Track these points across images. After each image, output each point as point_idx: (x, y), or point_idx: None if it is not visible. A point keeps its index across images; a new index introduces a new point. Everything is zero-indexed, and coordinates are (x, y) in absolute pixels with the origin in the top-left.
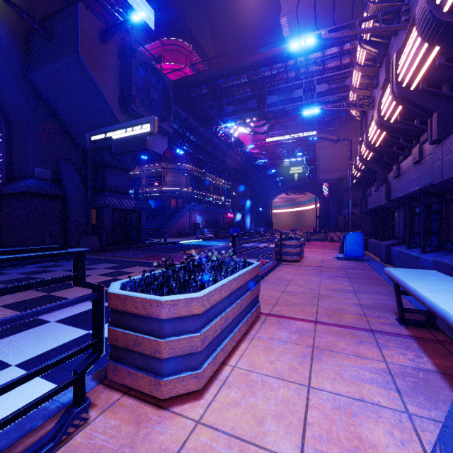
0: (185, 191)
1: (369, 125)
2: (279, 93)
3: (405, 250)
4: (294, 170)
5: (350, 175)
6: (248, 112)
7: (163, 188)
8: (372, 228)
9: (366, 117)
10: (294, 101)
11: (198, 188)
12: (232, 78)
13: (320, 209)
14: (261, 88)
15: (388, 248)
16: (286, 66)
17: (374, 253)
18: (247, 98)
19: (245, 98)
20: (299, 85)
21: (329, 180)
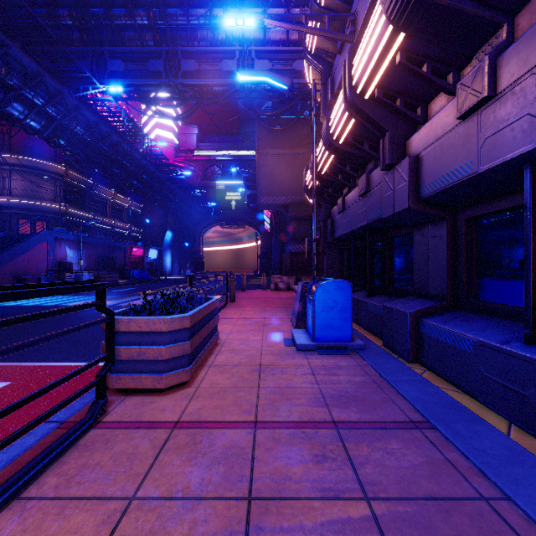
0: (49, 208)
1: (337, 90)
2: (201, 60)
3: (527, 348)
4: (231, 196)
5: (313, 161)
6: (150, 78)
7: (1, 199)
8: (340, 270)
9: (332, 77)
10: (224, 77)
11: (81, 207)
12: (119, 10)
13: (262, 246)
14: (173, 45)
15: (415, 321)
16: (210, 13)
17: (353, 318)
18: (149, 54)
19: (145, 54)
20: (231, 54)
21: (272, 207)
